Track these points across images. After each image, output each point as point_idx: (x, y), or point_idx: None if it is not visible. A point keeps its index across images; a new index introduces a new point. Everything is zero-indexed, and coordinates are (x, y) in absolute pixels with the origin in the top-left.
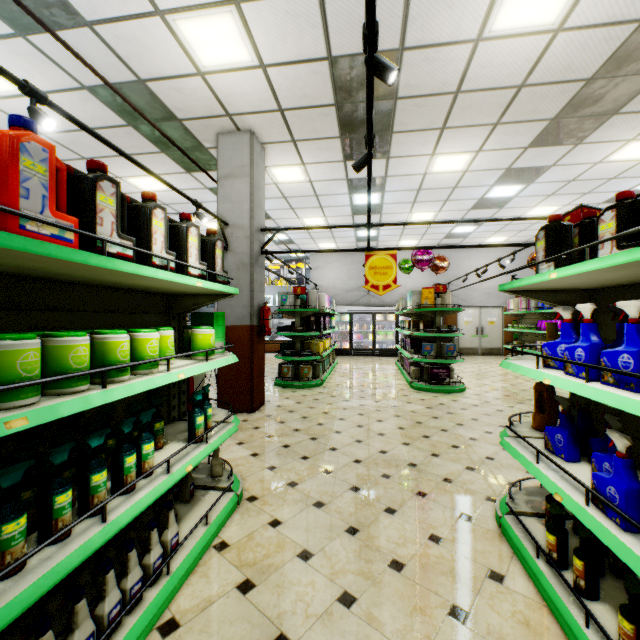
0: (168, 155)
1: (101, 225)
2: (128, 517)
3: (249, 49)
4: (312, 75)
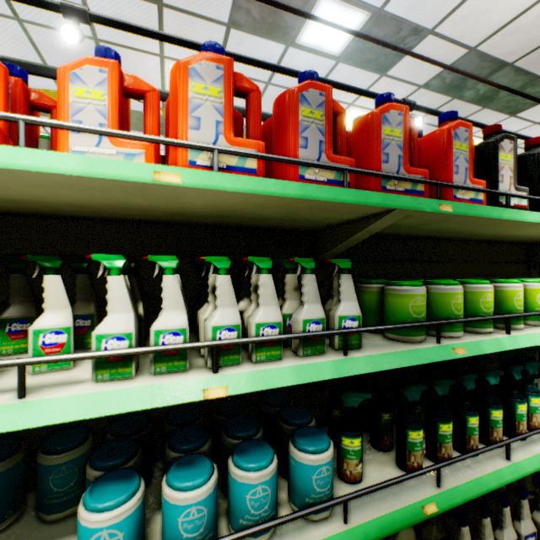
0: (489, 108)
1: (501, 182)
2: (529, 466)
3: None
4: None
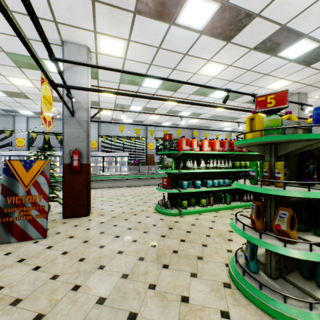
0: None
1: None
2: None
3: (289, 81)
4: (317, 76)
